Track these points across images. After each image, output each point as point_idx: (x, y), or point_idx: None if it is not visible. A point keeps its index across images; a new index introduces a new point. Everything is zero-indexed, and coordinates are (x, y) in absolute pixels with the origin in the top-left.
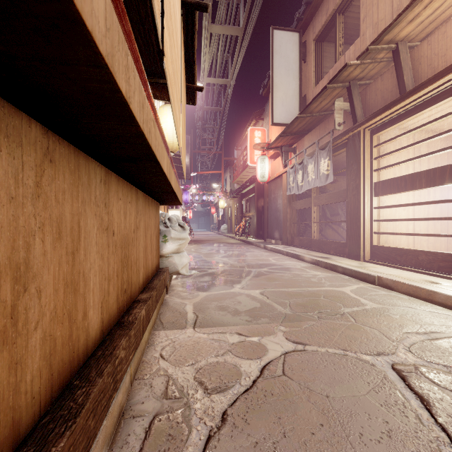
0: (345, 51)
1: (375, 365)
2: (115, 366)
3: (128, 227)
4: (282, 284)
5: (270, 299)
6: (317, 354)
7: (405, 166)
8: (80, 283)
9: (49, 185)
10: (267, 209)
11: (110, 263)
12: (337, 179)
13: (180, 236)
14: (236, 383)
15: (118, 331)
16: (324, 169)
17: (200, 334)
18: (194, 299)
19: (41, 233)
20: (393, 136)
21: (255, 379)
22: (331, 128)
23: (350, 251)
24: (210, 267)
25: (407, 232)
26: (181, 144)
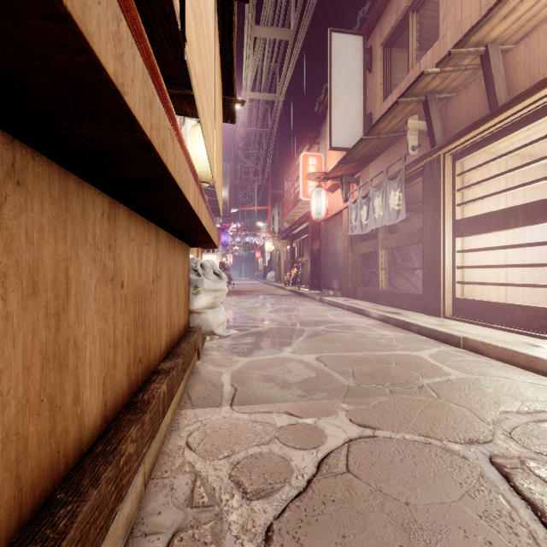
0: (420, 58)
1: (467, 458)
2: (119, 468)
3: (145, 276)
4: (344, 347)
5: (328, 366)
6: (391, 443)
7: (495, 199)
8: (70, 355)
9: (15, 218)
10: (323, 253)
11: (117, 325)
12: (409, 216)
13: (215, 287)
14: (285, 483)
15: (127, 416)
16: (394, 203)
17: (238, 414)
18: (232, 367)
19: (0, 287)
20: (480, 163)
21: (310, 478)
22: (403, 154)
23: (427, 305)
24: (253, 325)
25: (497, 281)
26: (216, 170)
